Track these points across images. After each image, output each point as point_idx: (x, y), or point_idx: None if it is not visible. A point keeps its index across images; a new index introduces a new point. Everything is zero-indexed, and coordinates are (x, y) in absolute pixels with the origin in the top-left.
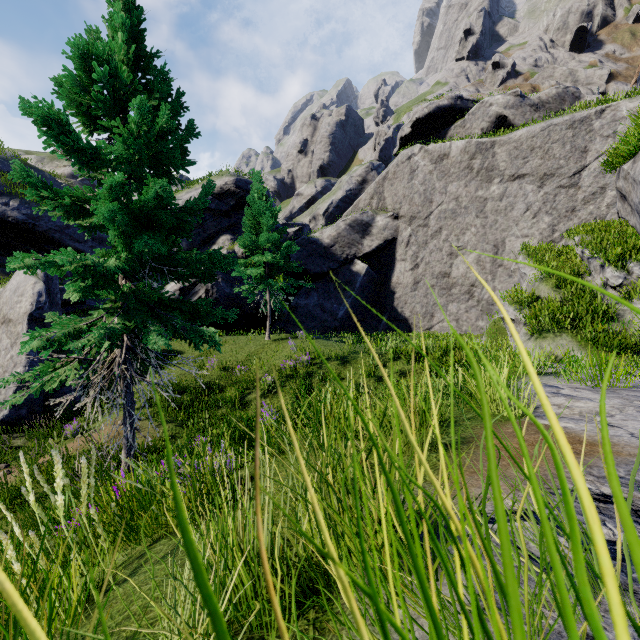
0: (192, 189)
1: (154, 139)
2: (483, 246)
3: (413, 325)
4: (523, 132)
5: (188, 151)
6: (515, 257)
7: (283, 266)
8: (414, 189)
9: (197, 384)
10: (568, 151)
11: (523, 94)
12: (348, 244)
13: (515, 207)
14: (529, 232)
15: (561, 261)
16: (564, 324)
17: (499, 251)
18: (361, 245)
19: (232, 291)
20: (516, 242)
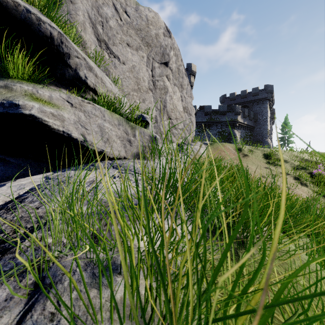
0: None
1: None
2: None
3: None
4: None
5: None
6: None
7: None
8: None
9: None
10: None
11: None
12: None
13: None
14: None
15: None
16: None
17: None
18: None
19: None
20: None
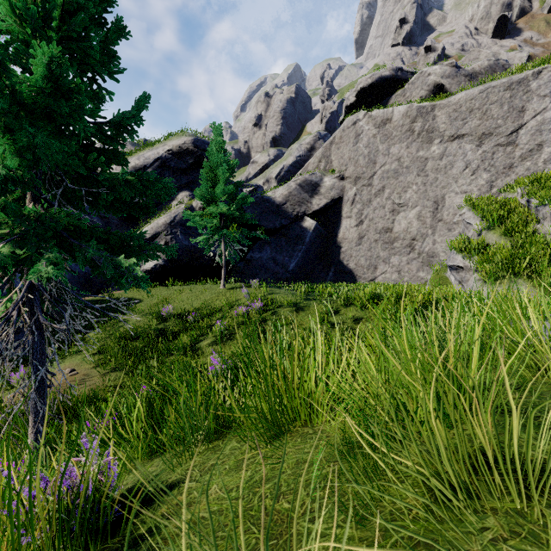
0: (153, 148)
1: (60, 17)
2: (424, 202)
3: (358, 276)
4: (462, 95)
5: (117, 57)
6: (454, 212)
7: (237, 218)
8: (359, 152)
9: (151, 331)
10: (506, 111)
11: (458, 65)
12: (298, 202)
13: (454, 165)
14: (468, 188)
15: (506, 211)
16: (519, 270)
17: (439, 207)
18: (310, 203)
19: (190, 243)
20: (455, 198)
